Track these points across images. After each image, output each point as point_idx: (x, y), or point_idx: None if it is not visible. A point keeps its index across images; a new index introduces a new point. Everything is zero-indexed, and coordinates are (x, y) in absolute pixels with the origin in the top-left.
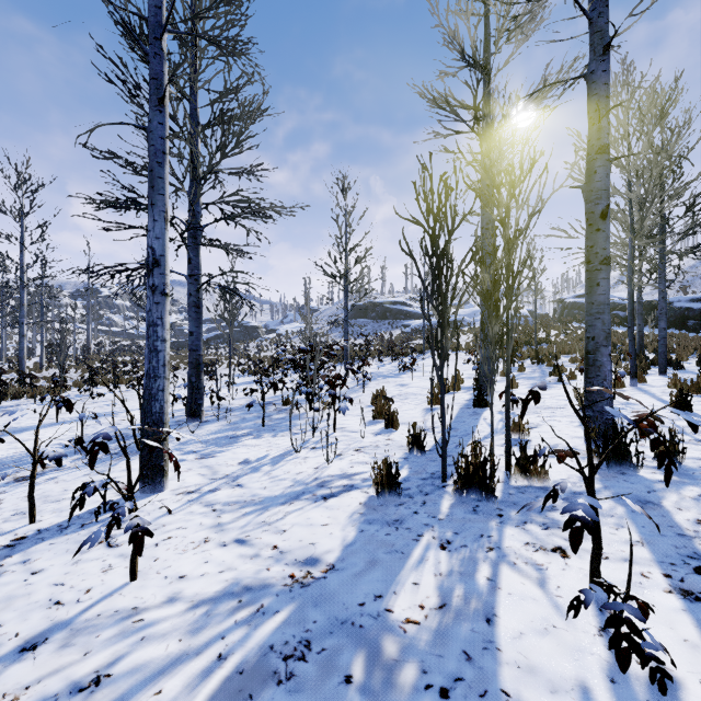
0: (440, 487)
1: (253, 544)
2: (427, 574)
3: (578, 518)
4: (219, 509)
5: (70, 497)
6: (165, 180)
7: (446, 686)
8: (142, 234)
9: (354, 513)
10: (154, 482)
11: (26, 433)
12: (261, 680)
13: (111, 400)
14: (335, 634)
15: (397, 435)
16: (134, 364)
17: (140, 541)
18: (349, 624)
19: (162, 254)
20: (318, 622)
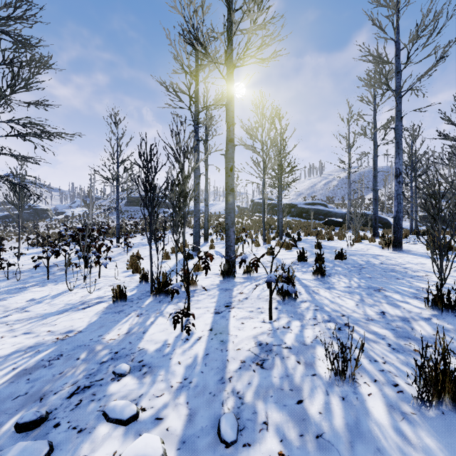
0: (149, 296)
1: (35, 333)
2: (126, 325)
3: (175, 289)
4: (11, 323)
5: None
6: None
7: (118, 351)
8: None
9: (99, 311)
10: None
11: None
12: (36, 369)
13: None
14: (76, 349)
15: (138, 276)
16: None
17: None
18: (83, 346)
19: None
20: (68, 348)
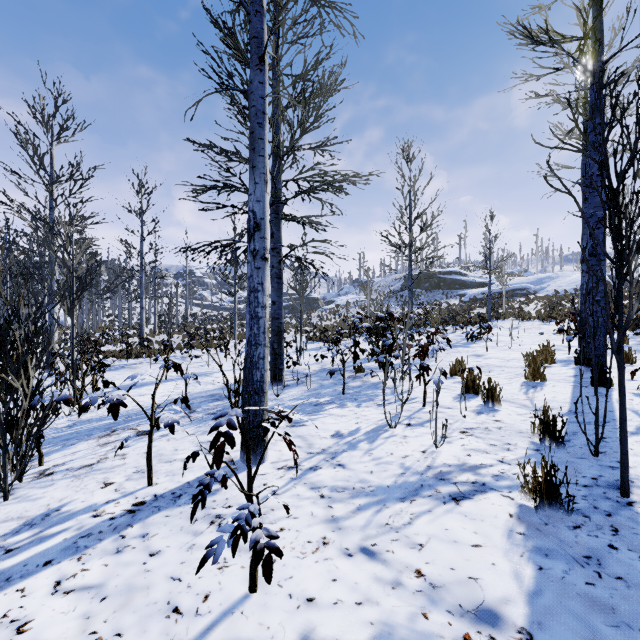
0: (624, 505)
1: (386, 561)
2: None
3: None
4: (327, 496)
5: (180, 459)
6: (265, 141)
7: None
8: (233, 213)
9: (509, 531)
10: (255, 453)
11: (145, 388)
12: None
13: (204, 361)
14: None
15: (503, 415)
16: (221, 331)
17: (269, 561)
18: None
19: (262, 217)
20: None
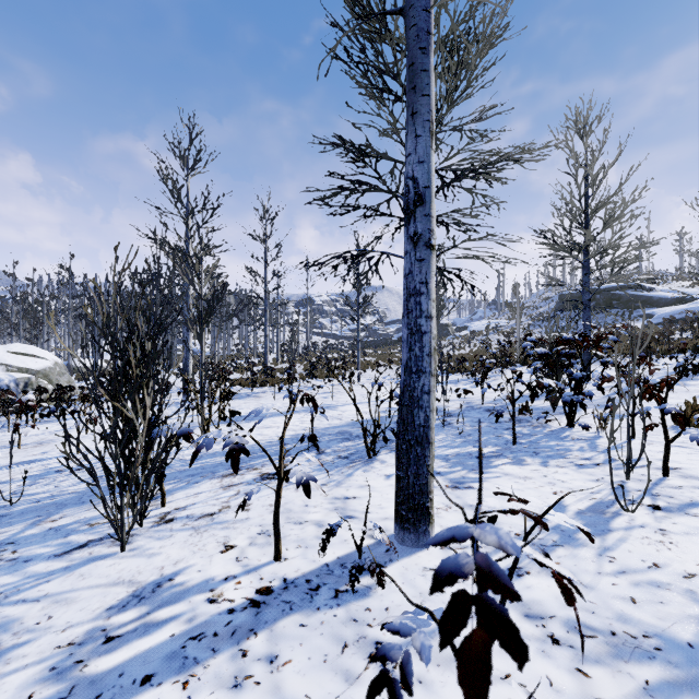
0: None
1: None
2: None
3: None
4: (565, 642)
5: (312, 521)
6: (430, 73)
7: None
8: (365, 216)
9: None
10: (417, 530)
11: (269, 419)
12: None
13: (327, 392)
14: None
15: None
16: (343, 360)
17: None
18: None
19: (427, 185)
20: None
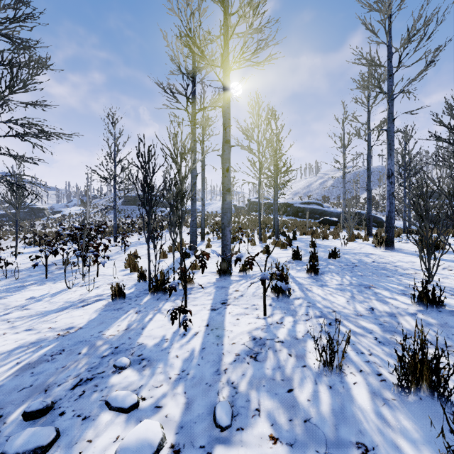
0: (147, 294)
1: (36, 329)
2: (125, 322)
3: (173, 287)
4: (12, 321)
5: None
6: None
7: (118, 346)
8: None
9: (98, 309)
10: None
11: None
12: (39, 363)
13: None
14: (77, 345)
15: (136, 275)
16: None
17: None
18: (84, 341)
19: None
20: (69, 344)
